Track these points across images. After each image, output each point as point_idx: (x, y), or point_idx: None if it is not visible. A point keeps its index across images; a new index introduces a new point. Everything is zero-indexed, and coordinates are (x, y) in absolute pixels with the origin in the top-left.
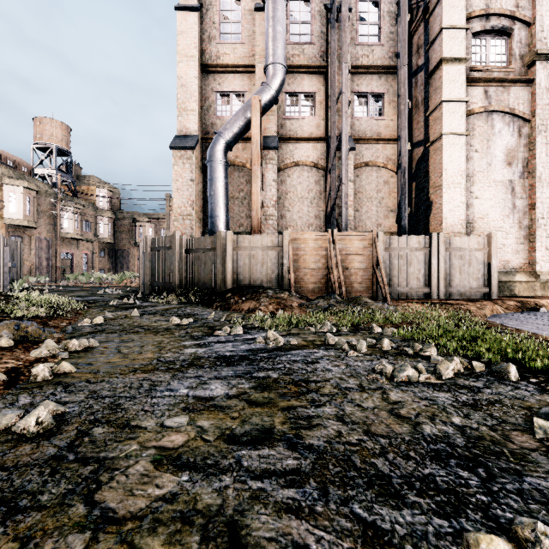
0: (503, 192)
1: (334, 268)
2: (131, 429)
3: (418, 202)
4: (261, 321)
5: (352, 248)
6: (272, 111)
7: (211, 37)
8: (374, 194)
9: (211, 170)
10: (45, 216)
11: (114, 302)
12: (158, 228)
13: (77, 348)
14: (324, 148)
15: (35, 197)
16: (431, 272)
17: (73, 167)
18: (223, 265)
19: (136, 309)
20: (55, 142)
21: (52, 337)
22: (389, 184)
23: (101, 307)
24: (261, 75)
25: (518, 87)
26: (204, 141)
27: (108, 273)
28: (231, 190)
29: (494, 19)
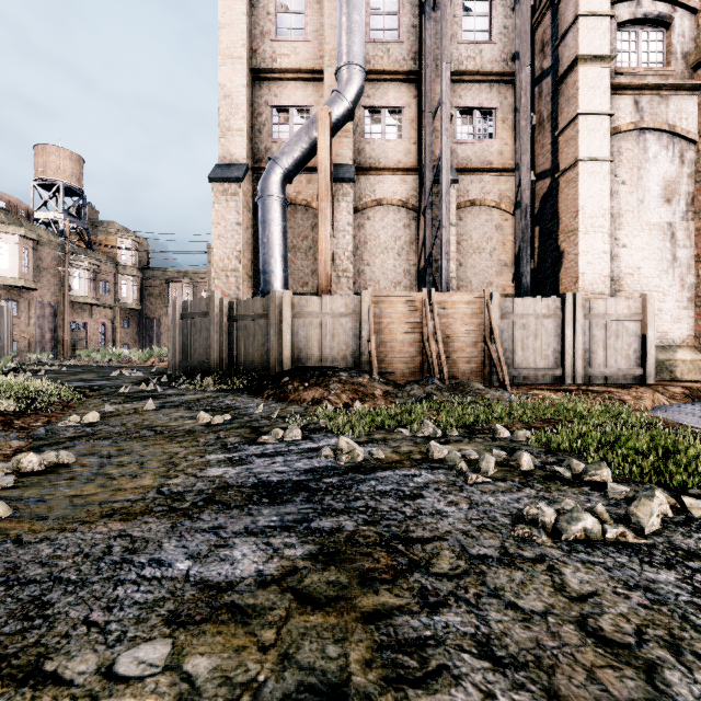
0: (659, 239)
1: (431, 341)
2: (37, 687)
3: (542, 252)
4: (330, 418)
5: (456, 314)
6: (346, 132)
7: (265, 32)
8: (483, 243)
9: (263, 209)
10: (49, 274)
11: (126, 389)
12: (198, 290)
13: (36, 468)
14: (416, 182)
15: (35, 249)
16: (564, 347)
17: (87, 211)
18: (279, 338)
19: (155, 399)
20: (62, 178)
21: (8, 447)
22: (503, 230)
23: (106, 396)
24: (331, 83)
25: (680, 97)
26: (255, 171)
27: (133, 348)
28: (291, 238)
29: (647, 4)
